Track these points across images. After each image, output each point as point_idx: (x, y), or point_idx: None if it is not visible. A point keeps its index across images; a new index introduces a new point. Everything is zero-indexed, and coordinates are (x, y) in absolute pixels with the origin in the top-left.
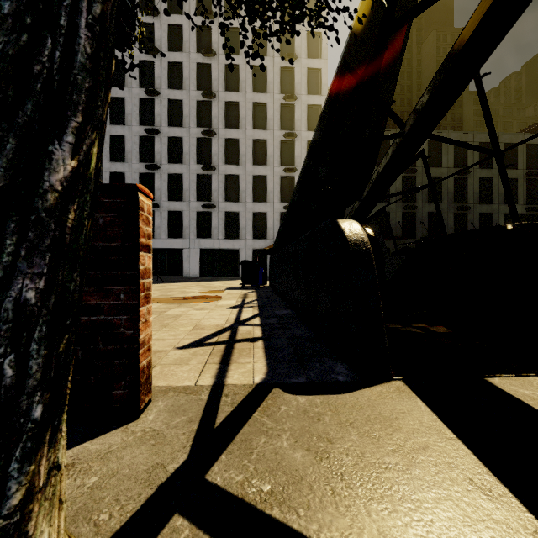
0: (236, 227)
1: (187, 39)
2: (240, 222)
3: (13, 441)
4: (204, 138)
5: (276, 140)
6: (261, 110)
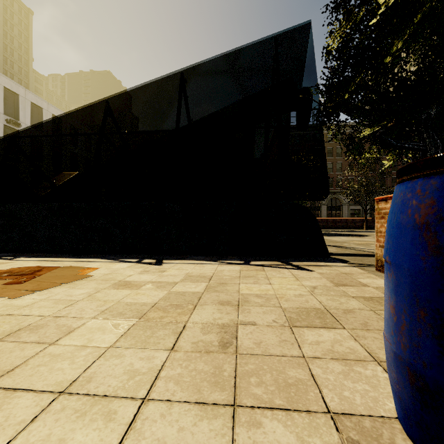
0: None
1: None
2: None
3: None
4: None
5: None
6: None
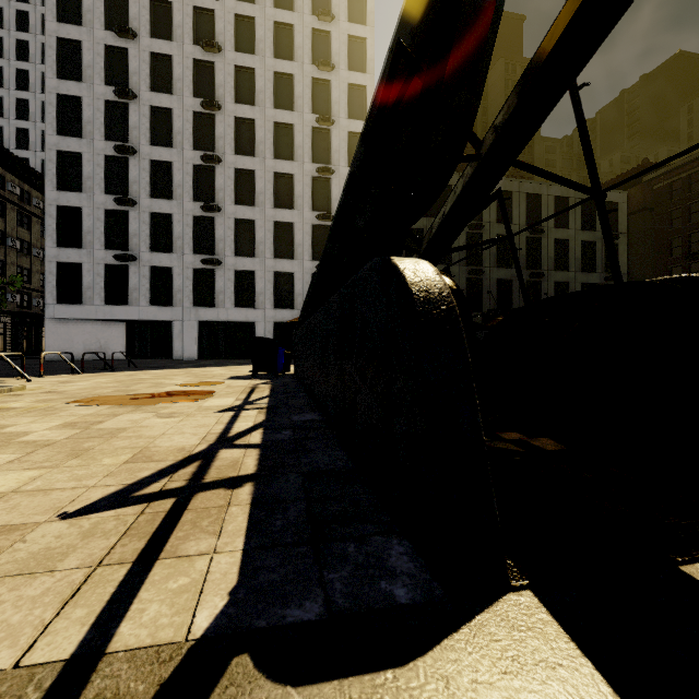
0: (251, 292)
1: (180, 23)
2: (257, 285)
3: None
4: (205, 165)
5: (307, 176)
6: (286, 134)
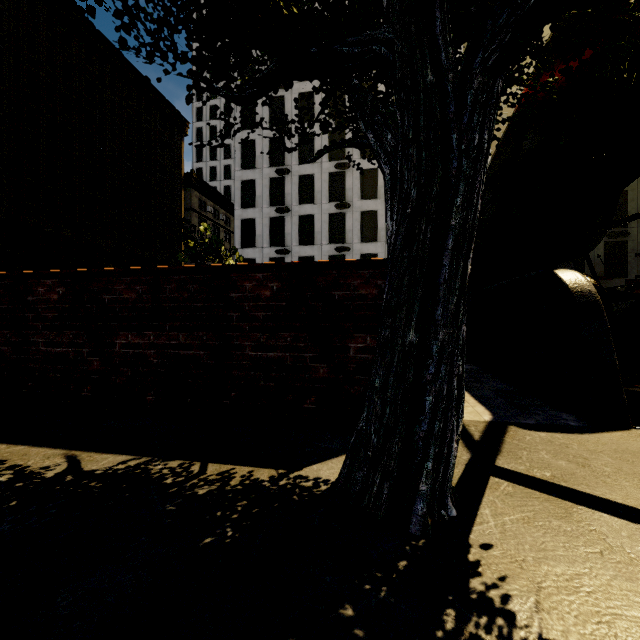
0: None
1: None
2: None
3: (460, 401)
4: (337, 172)
5: None
6: None
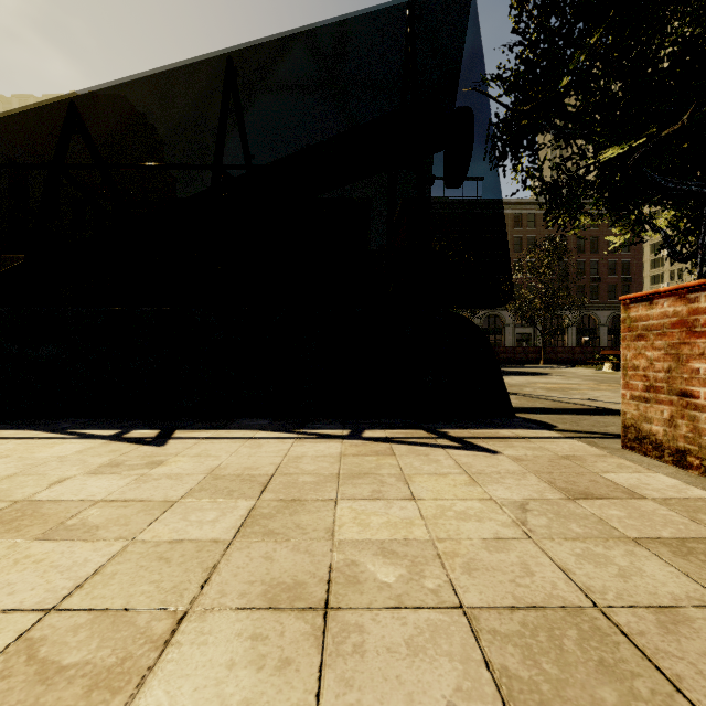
0: None
1: None
2: None
3: None
4: None
5: None
6: None
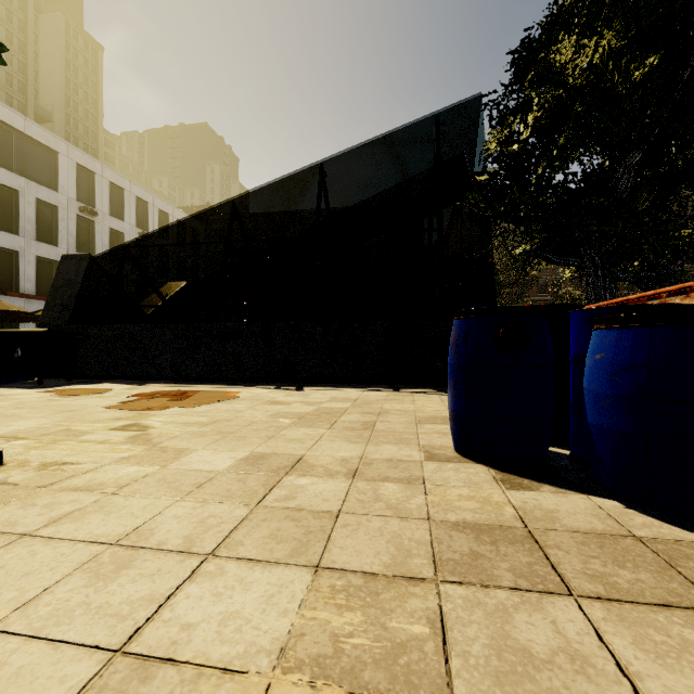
0: None
1: None
2: None
3: None
4: None
5: None
6: None
